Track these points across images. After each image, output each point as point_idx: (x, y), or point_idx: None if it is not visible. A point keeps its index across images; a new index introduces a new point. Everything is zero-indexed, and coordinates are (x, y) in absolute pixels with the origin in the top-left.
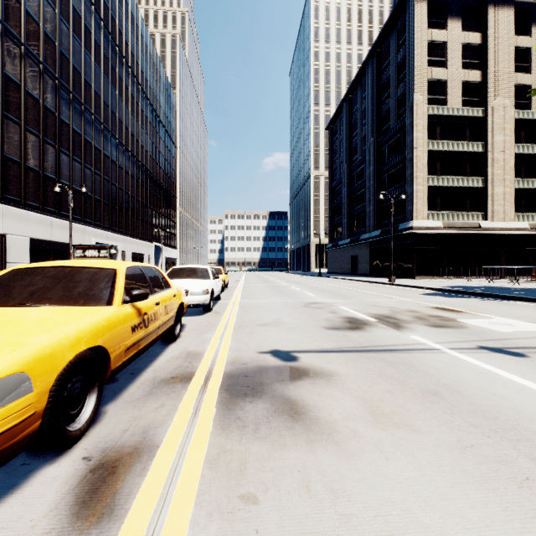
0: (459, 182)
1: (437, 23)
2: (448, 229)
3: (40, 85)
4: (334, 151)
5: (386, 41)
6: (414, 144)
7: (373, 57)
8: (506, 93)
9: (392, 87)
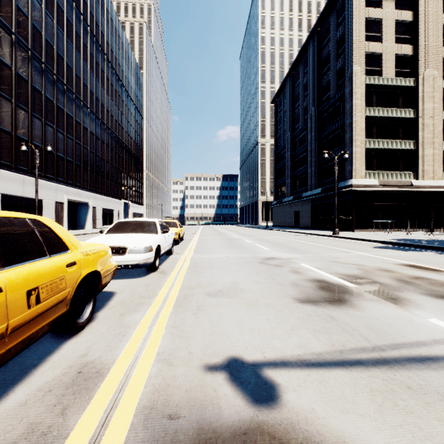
0: (393, 144)
1: (373, 2)
2: (383, 187)
3: (12, 54)
4: (279, 121)
5: (326, 21)
6: (353, 110)
7: (314, 36)
8: (435, 65)
9: (331, 61)
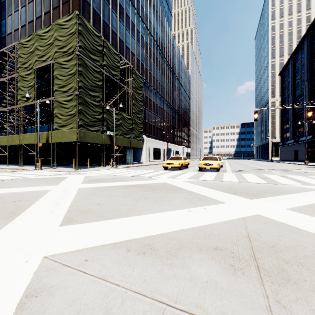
0: None
1: None
2: None
3: (154, 97)
4: (284, 87)
5: None
6: None
7: (307, 36)
8: None
9: None
